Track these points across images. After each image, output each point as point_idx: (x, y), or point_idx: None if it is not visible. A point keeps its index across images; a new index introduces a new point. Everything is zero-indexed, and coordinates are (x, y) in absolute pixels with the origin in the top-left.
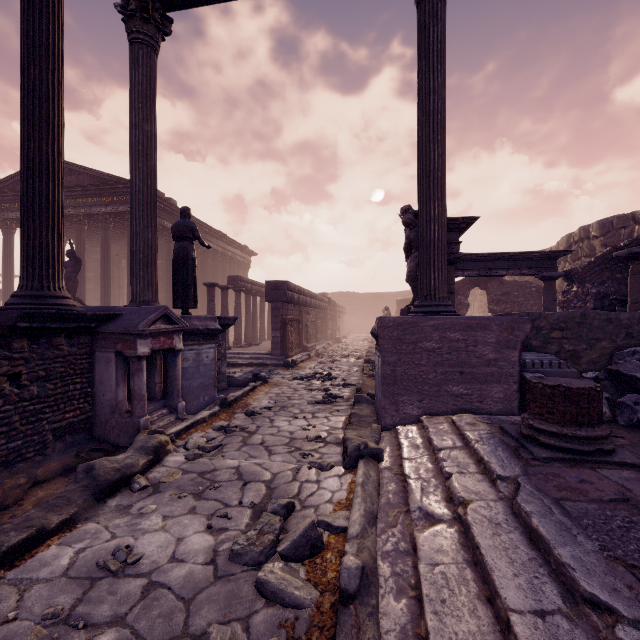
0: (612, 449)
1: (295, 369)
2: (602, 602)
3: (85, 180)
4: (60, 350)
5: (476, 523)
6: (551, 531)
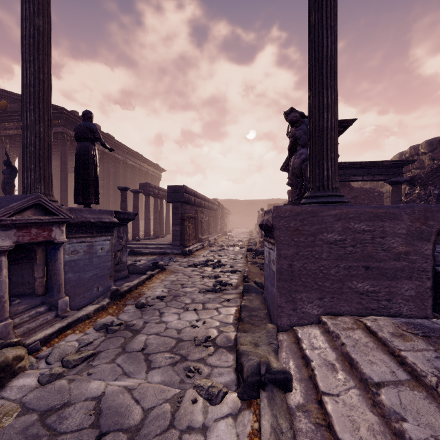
0: None
1: (191, 257)
2: None
3: None
4: None
5: None
6: None
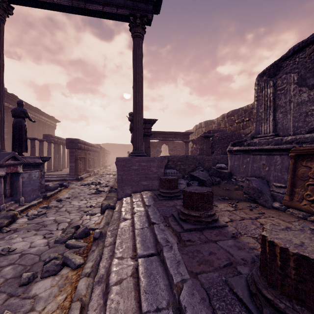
0: (178, 195)
1: (82, 181)
2: (154, 222)
3: None
4: None
5: (136, 216)
6: (151, 213)
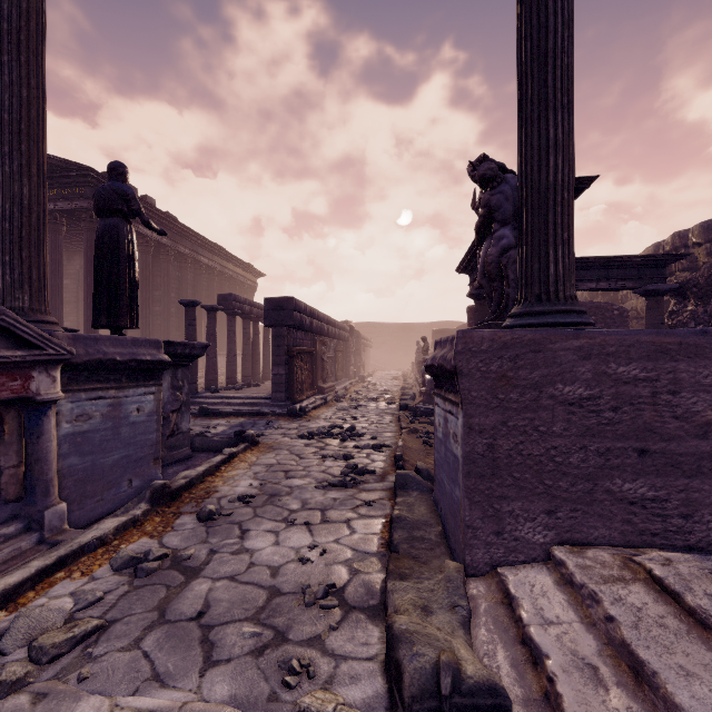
0: None
1: (304, 420)
2: None
3: None
4: None
5: None
6: None
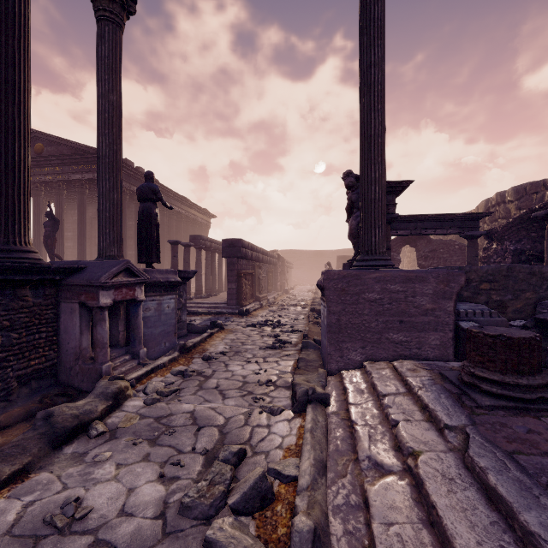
0: None
1: (249, 317)
2: None
3: (63, 150)
4: (25, 301)
5: (429, 478)
6: (511, 491)
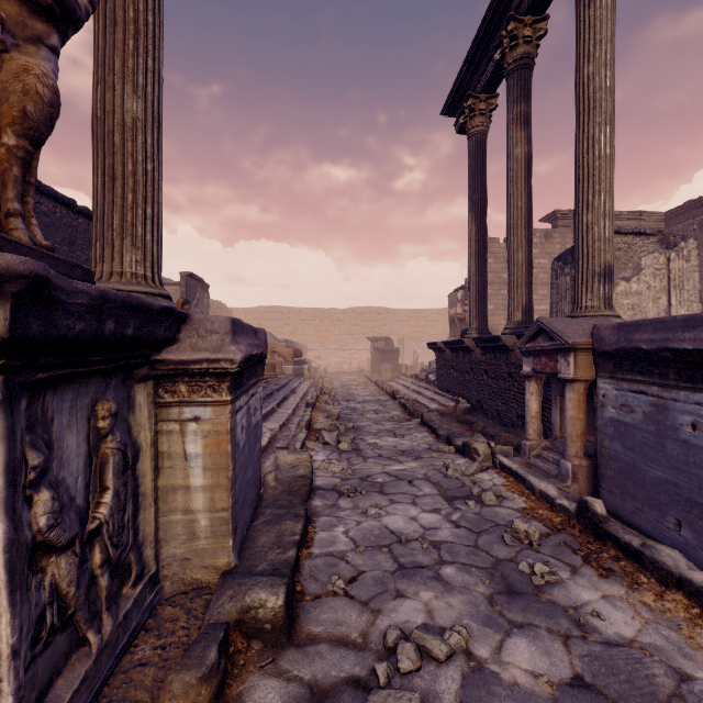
0: None
1: None
2: None
3: None
4: None
5: None
6: None
